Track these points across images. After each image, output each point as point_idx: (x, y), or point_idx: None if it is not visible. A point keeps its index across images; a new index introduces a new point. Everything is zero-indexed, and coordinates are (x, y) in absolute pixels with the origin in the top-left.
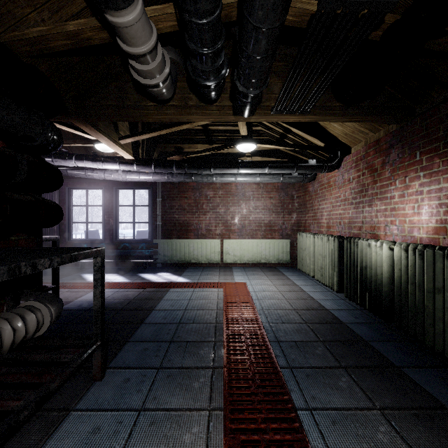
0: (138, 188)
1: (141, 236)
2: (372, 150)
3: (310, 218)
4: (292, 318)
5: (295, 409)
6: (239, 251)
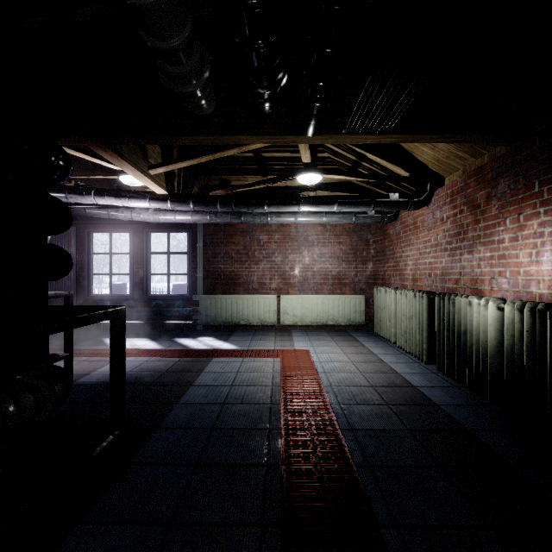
0: (174, 231)
1: (178, 291)
2: (472, 180)
3: (390, 268)
4: (370, 398)
5: (377, 526)
6: (299, 310)
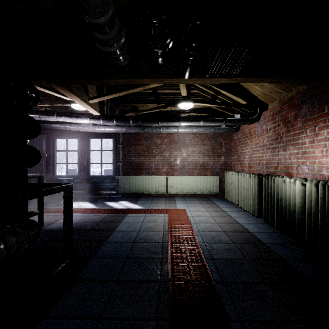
0: (104, 138)
1: (107, 173)
2: (286, 106)
3: (235, 159)
4: (223, 239)
5: (229, 321)
6: (180, 185)
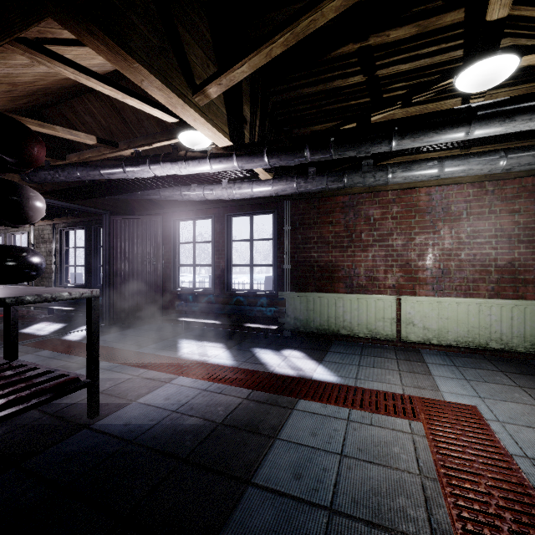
0: (257, 213)
1: (270, 283)
2: None
3: None
4: None
5: None
6: (435, 321)
